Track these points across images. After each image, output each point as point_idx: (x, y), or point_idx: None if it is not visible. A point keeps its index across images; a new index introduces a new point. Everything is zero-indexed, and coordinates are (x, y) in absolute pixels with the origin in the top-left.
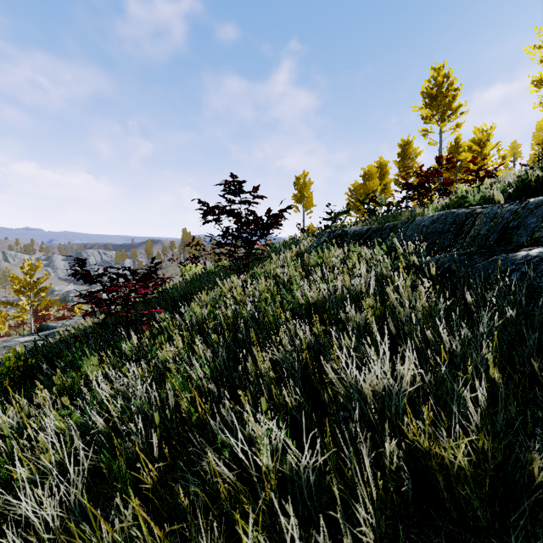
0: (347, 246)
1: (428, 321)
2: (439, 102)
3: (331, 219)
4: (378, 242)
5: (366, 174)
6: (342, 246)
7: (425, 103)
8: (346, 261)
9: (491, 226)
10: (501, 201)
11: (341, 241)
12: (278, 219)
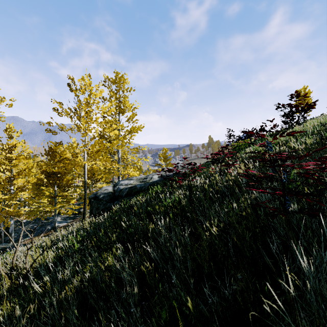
0: None
1: None
2: None
3: None
4: None
5: None
6: None
7: None
8: None
9: None
10: None
11: None
12: (314, 104)
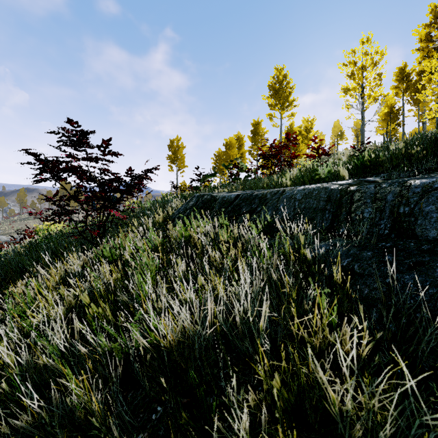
0: (216, 213)
1: (350, 374)
2: (280, 94)
3: (200, 180)
4: (248, 212)
5: (228, 144)
6: (211, 213)
7: (271, 94)
8: (217, 238)
9: (376, 209)
10: (345, 176)
11: (210, 207)
12: (140, 181)
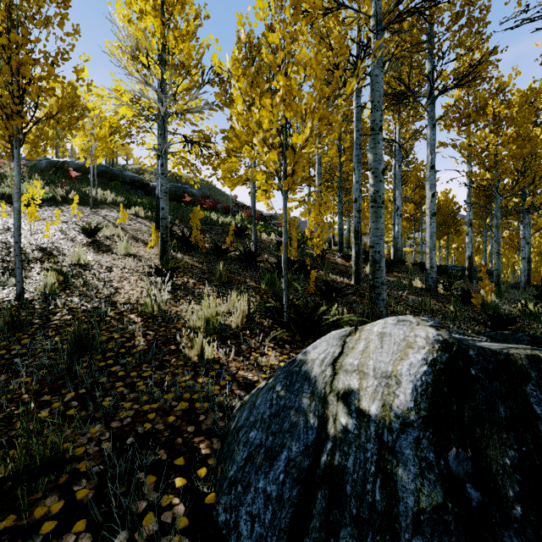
0: None
1: None
2: None
3: None
4: None
5: None
6: None
7: None
8: None
9: None
10: None
11: None
12: None
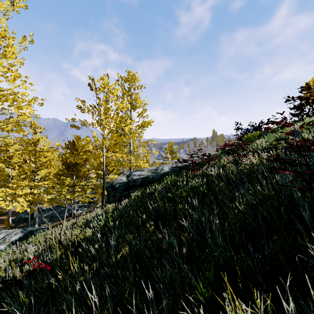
0: None
1: None
2: None
3: None
4: None
5: None
6: None
7: None
8: None
9: None
10: None
11: None
12: None
